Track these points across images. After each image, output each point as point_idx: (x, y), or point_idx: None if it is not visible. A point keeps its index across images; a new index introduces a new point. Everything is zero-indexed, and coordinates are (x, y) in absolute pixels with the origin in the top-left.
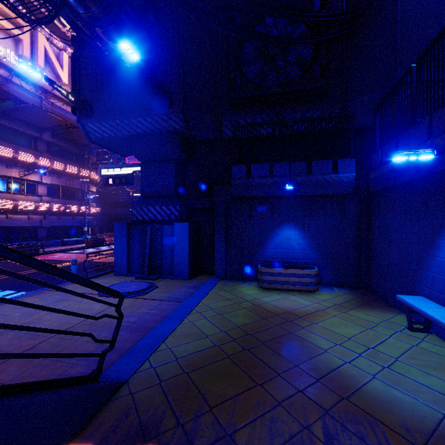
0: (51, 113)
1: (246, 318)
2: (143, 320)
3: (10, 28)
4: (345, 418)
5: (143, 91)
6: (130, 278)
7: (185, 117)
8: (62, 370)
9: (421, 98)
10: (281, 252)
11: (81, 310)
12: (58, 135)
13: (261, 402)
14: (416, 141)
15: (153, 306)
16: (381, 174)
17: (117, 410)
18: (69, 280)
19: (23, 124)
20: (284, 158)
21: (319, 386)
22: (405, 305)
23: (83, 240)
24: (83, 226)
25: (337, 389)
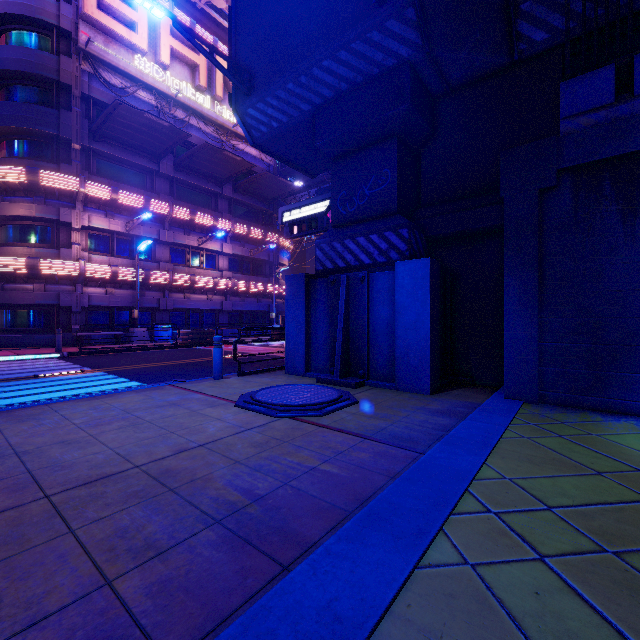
0: (228, 152)
1: None
2: (291, 494)
3: (186, 52)
4: None
5: None
6: (308, 380)
7: (423, 12)
8: None
9: None
10: None
11: (178, 430)
12: (240, 188)
13: None
14: None
15: (334, 449)
16: None
17: None
18: None
19: (202, 178)
20: None
21: None
22: None
23: (270, 331)
24: (270, 312)
25: None
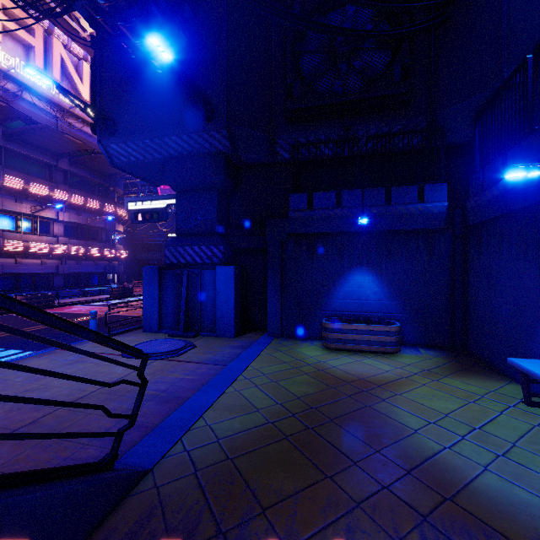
0: (69, 135)
1: (308, 386)
2: (176, 387)
3: (20, 32)
4: (452, 528)
5: (178, 102)
6: (162, 335)
7: (231, 134)
8: (69, 453)
9: (539, 98)
10: (352, 303)
11: (98, 374)
12: (77, 162)
13: (332, 503)
14: (534, 155)
15: (189, 370)
16: (483, 201)
17: (136, 510)
18: (70, 333)
19: (35, 150)
20: (354, 185)
21: (411, 481)
22: (519, 371)
23: (107, 290)
24: (107, 273)
25: (436, 485)
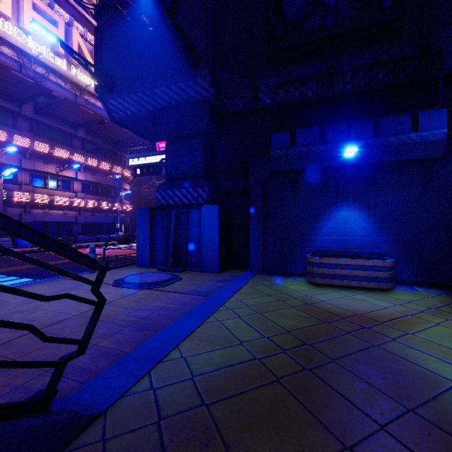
0: (83, 107)
1: (297, 319)
2: (156, 315)
3: (46, 24)
4: None
5: (167, 55)
6: (152, 270)
7: (215, 80)
8: (24, 380)
9: None
10: (337, 240)
11: None
12: (91, 131)
13: None
14: None
15: (172, 299)
16: None
17: None
18: None
19: (59, 121)
20: None
21: None
22: None
23: (115, 237)
24: (116, 223)
25: None
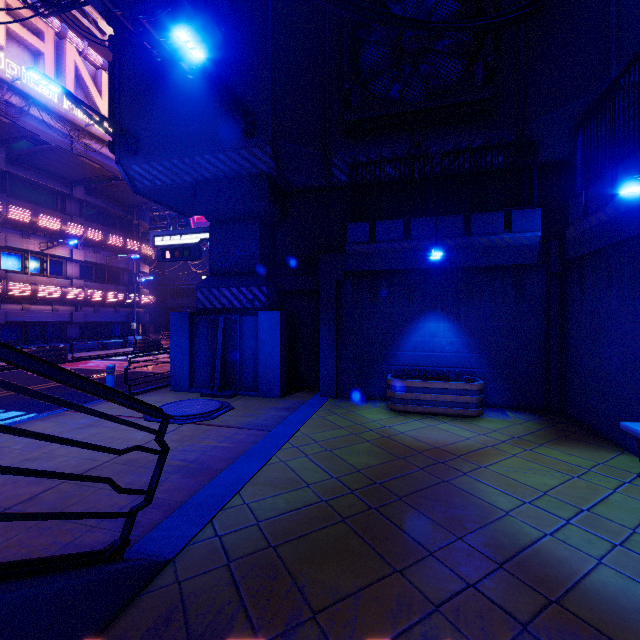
0: (84, 158)
1: (371, 456)
2: (208, 457)
3: (27, 36)
4: None
5: (213, 114)
6: (193, 395)
7: (276, 151)
8: (72, 537)
9: None
10: (423, 356)
11: (114, 441)
12: (94, 191)
13: (403, 605)
14: None
15: (225, 436)
16: (586, 229)
17: (151, 612)
18: (66, 384)
19: (45, 175)
20: (425, 213)
21: (504, 578)
22: (636, 439)
23: (130, 343)
24: (130, 322)
25: (537, 582)
